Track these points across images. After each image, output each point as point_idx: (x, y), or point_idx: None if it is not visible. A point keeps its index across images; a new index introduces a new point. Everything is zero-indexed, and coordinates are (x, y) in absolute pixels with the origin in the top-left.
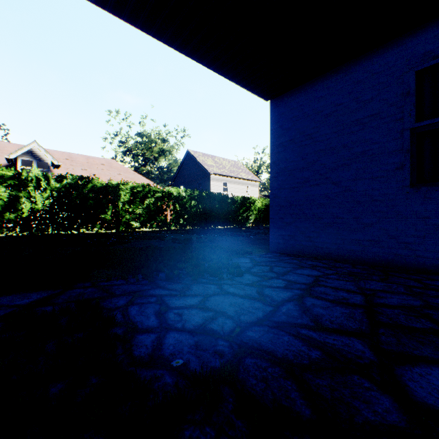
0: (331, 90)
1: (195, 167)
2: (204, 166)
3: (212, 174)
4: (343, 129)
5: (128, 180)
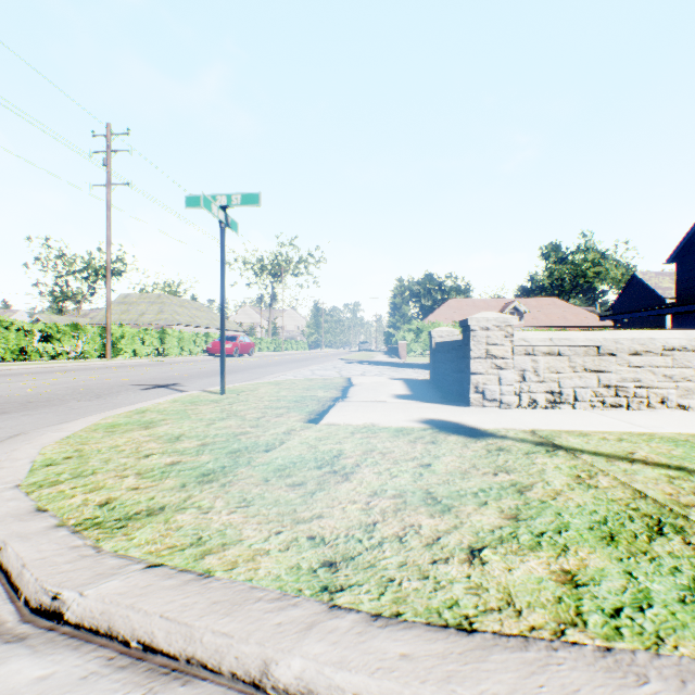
0: (688, 318)
1: (643, 292)
2: (656, 291)
3: (667, 299)
4: (691, 328)
5: (572, 316)
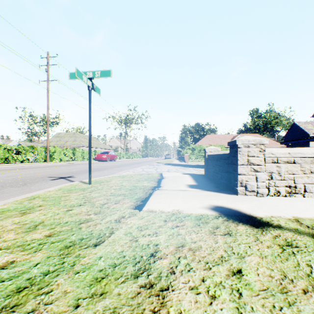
0: None
1: (298, 131)
2: (305, 130)
3: (310, 134)
4: None
5: None
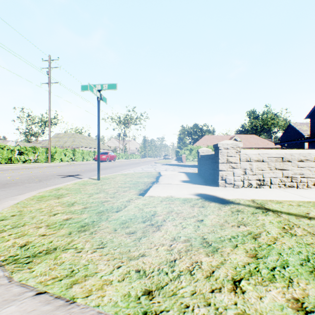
0: None
1: (294, 132)
2: (300, 131)
3: (305, 135)
4: None
5: (261, 143)
